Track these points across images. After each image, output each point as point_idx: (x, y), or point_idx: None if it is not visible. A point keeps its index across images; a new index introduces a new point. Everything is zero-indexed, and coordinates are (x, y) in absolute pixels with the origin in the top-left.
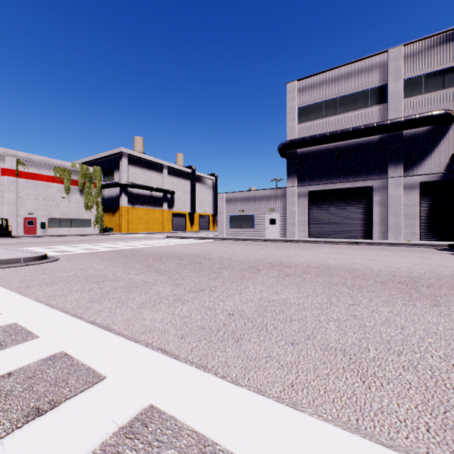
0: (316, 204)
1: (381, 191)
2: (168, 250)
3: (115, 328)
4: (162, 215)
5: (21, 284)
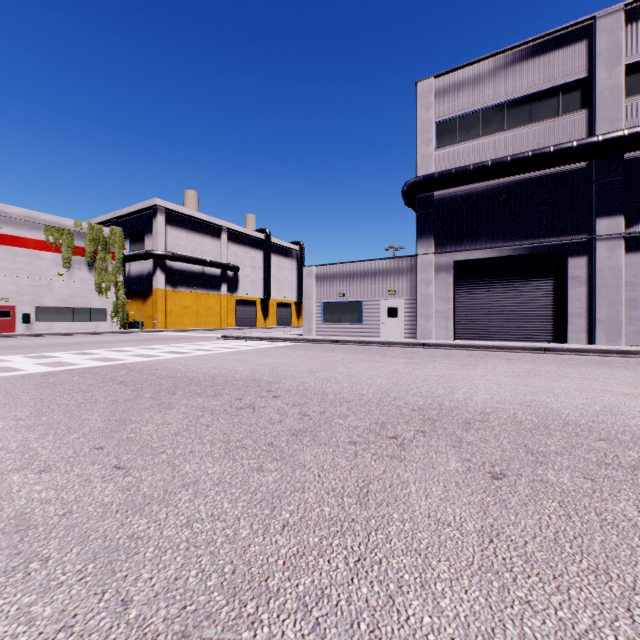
0: (466, 283)
1: (584, 259)
2: (205, 365)
3: None
4: (220, 302)
5: None
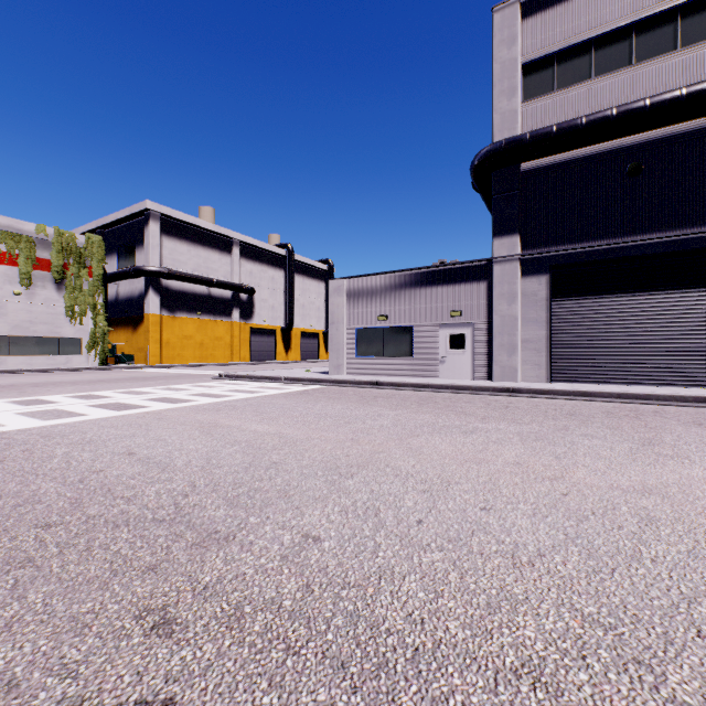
0: (569, 298)
1: None
2: (120, 445)
3: None
4: (231, 331)
5: None
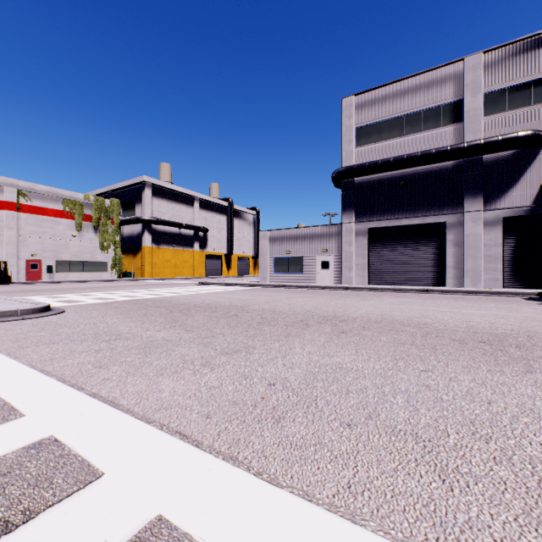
0: (377, 244)
1: (457, 228)
2: (198, 299)
3: (124, 402)
4: (193, 257)
5: (13, 344)
